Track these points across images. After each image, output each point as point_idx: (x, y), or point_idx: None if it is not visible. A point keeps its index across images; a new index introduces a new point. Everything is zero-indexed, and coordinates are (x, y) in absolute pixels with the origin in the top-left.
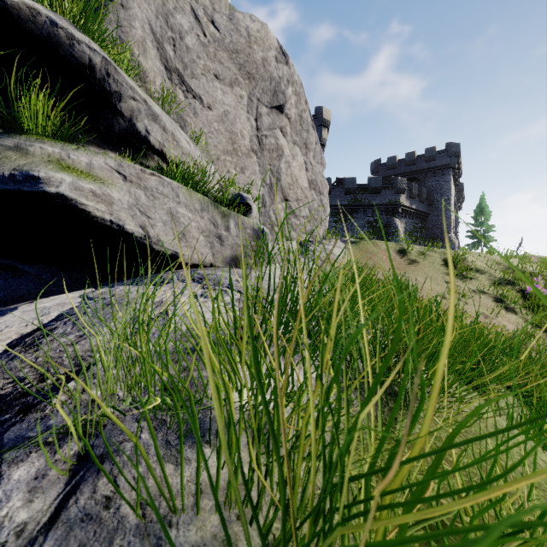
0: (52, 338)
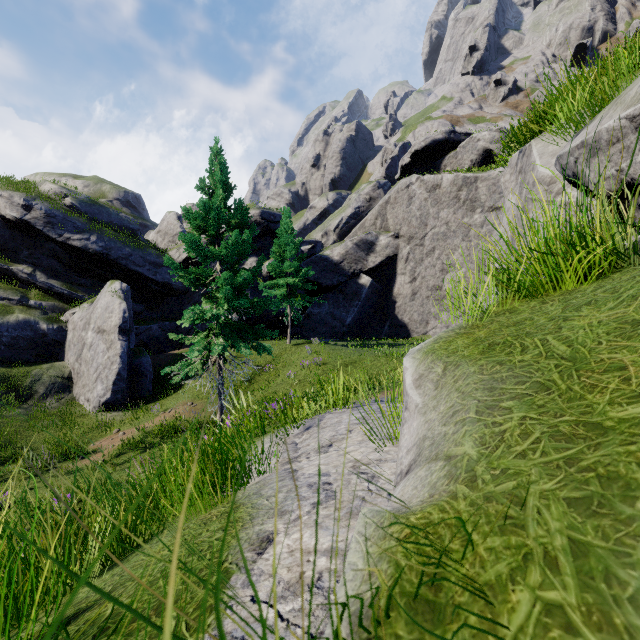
0: None
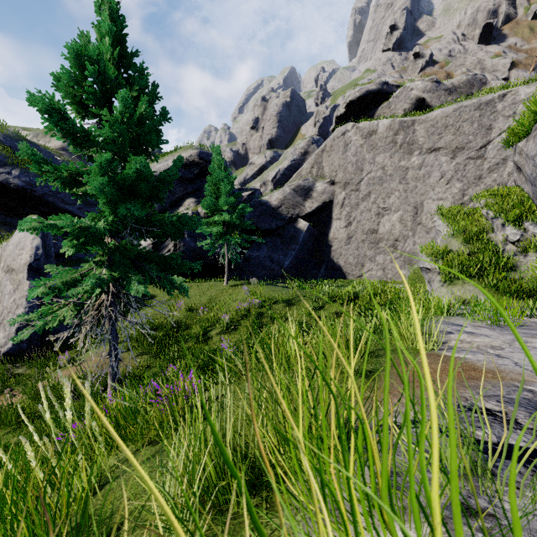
0: None
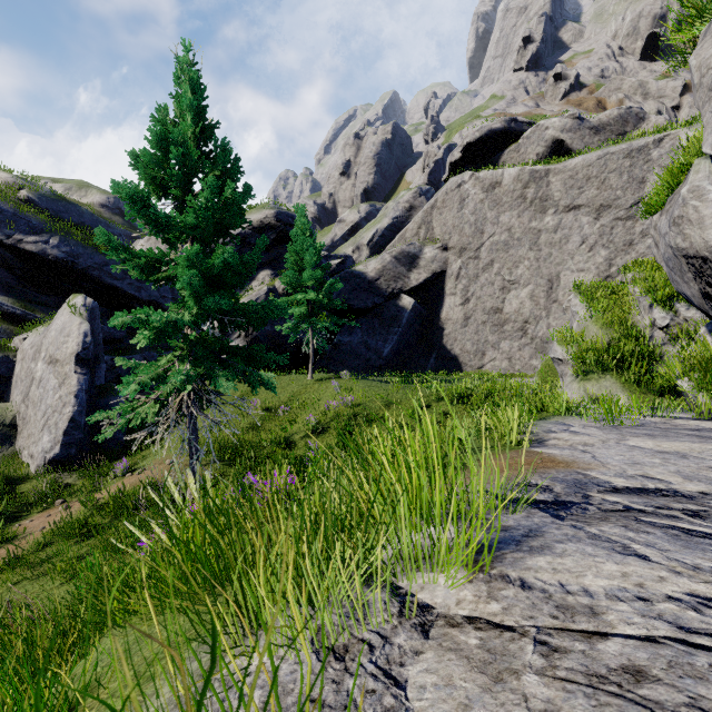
0: (671, 532)
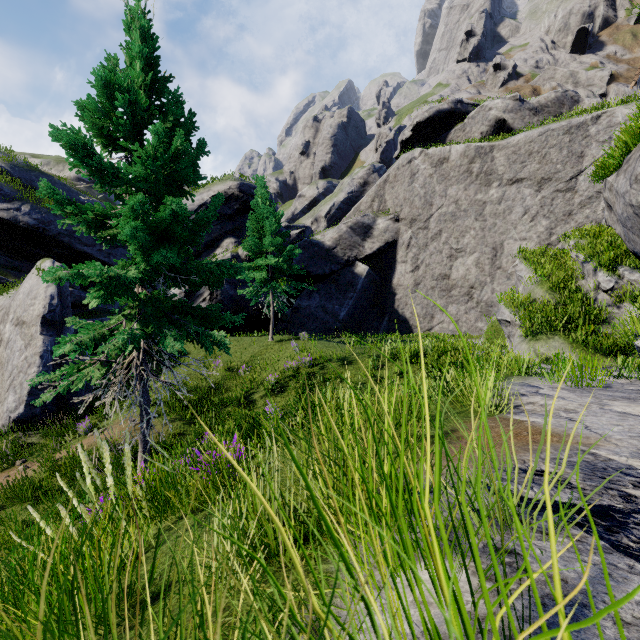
0: None
